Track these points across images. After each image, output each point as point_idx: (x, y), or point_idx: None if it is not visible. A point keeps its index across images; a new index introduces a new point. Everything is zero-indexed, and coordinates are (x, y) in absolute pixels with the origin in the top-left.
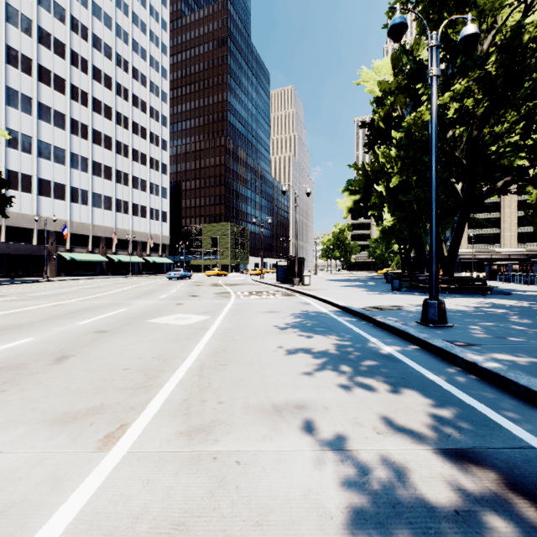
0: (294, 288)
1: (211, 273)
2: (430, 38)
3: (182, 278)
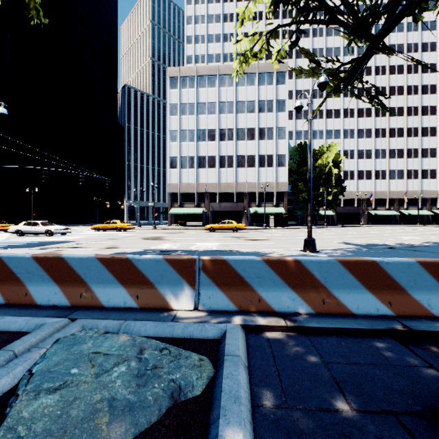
0: None
1: None
2: None
3: None
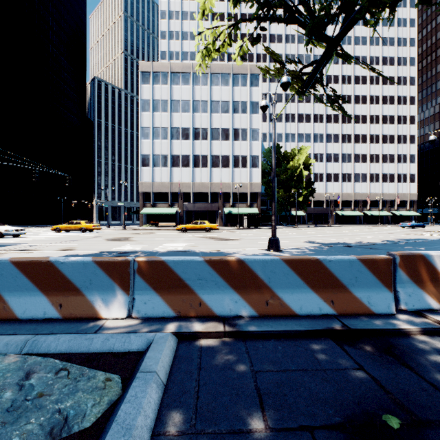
0: None
1: None
2: None
3: (412, 227)
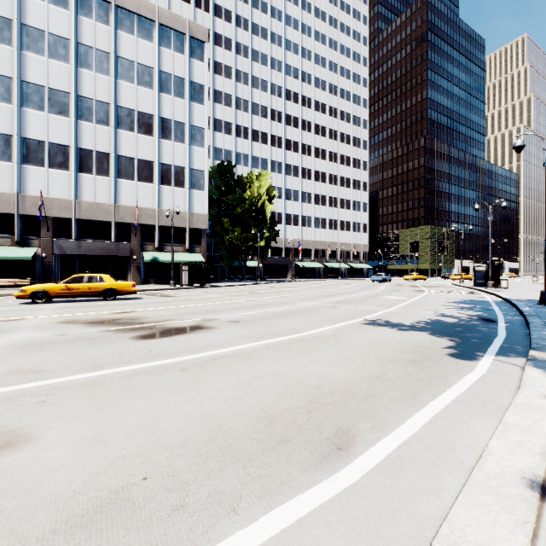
0: (485, 289)
1: (409, 278)
2: (544, 144)
3: (383, 281)
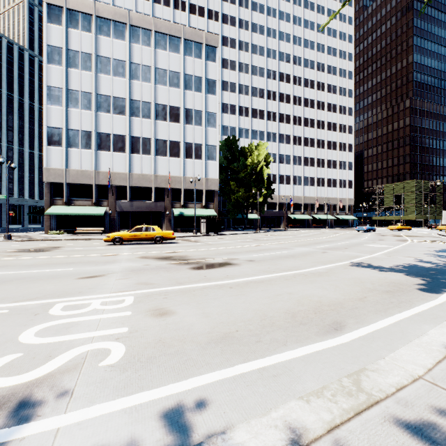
0: None
1: (393, 228)
2: None
3: (368, 231)
